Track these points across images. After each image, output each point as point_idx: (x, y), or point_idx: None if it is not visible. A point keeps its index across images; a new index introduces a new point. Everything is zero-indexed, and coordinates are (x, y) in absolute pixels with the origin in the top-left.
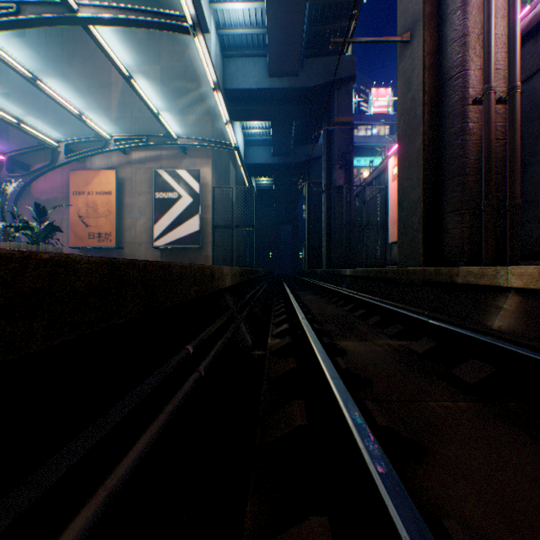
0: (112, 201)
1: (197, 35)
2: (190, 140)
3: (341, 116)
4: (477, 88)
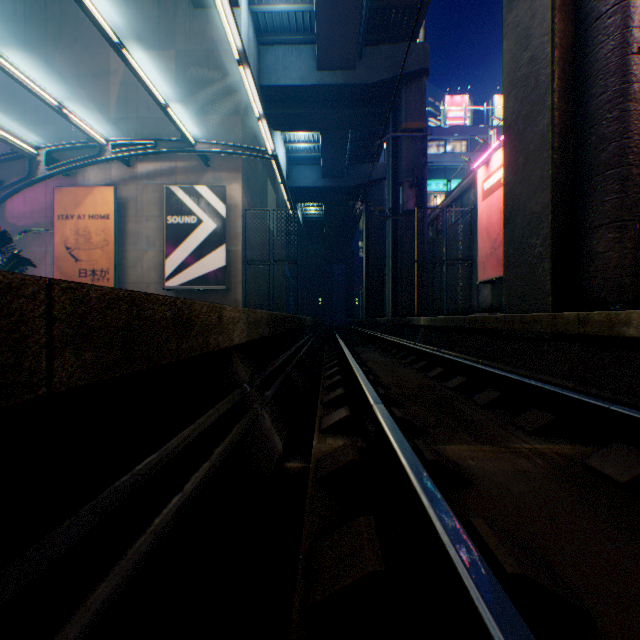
0: (110, 227)
1: None
2: (212, 146)
3: (410, 121)
4: None
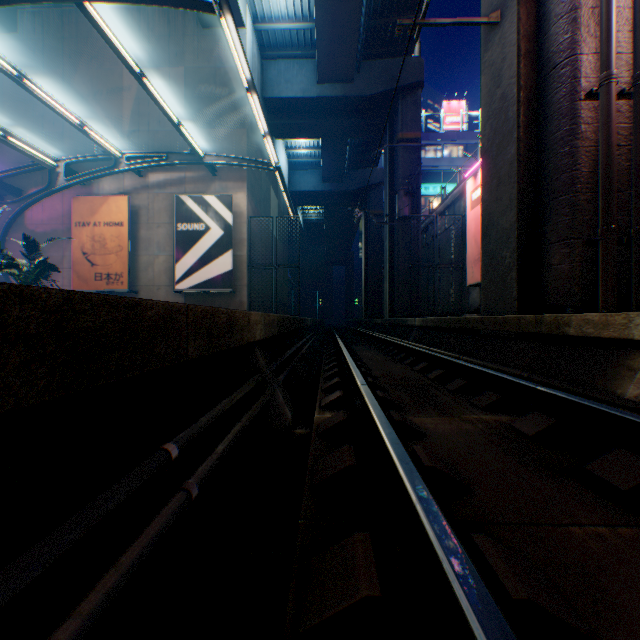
0: (124, 234)
1: (224, 14)
2: (220, 158)
3: (406, 131)
4: (592, 77)
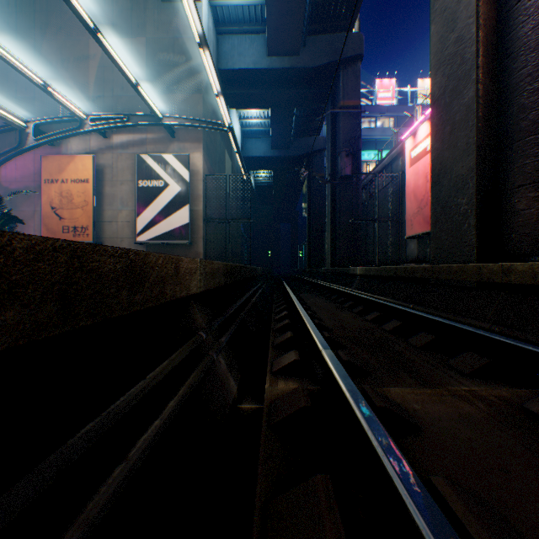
0: (89, 190)
1: None
2: (177, 120)
3: (347, 100)
4: None
